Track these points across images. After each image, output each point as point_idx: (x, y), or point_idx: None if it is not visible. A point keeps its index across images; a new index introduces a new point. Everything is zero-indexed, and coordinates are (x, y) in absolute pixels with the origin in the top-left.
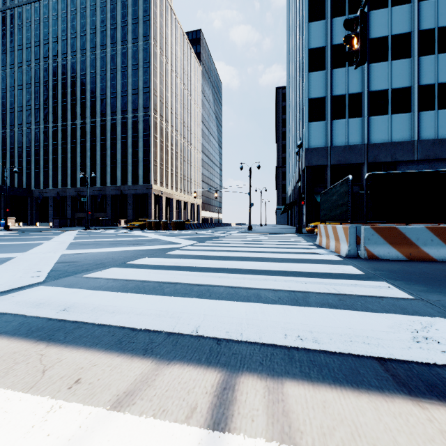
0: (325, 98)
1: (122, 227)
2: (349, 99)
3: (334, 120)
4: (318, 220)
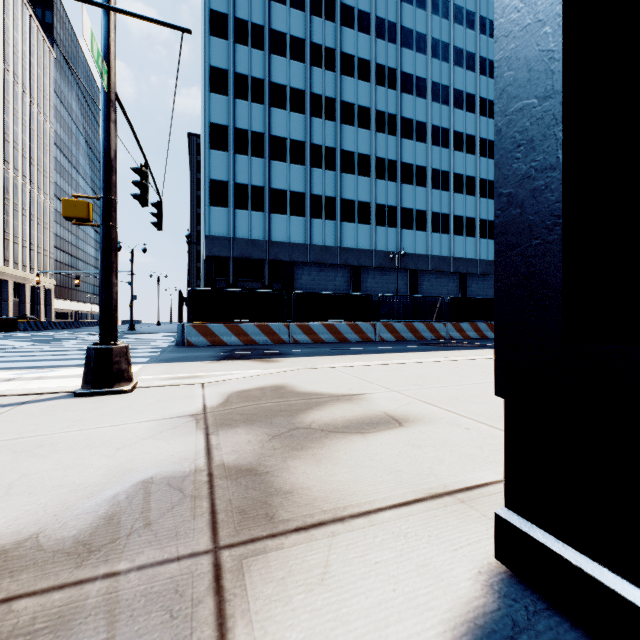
0: (228, 183)
1: None
2: (252, 190)
3: (238, 209)
4: None
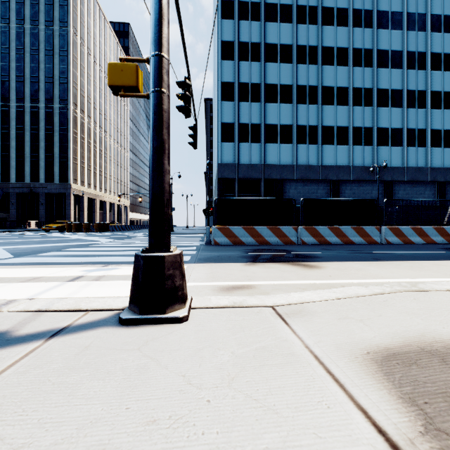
0: (234, 124)
1: (35, 229)
2: (251, 127)
3: (241, 143)
4: None
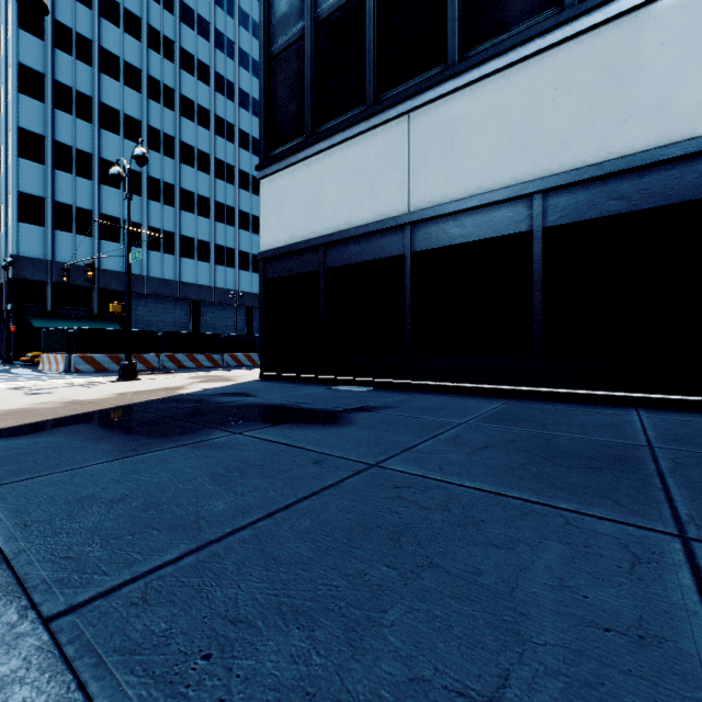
0: (44, 200)
1: None
2: (77, 212)
3: (58, 230)
4: (35, 349)
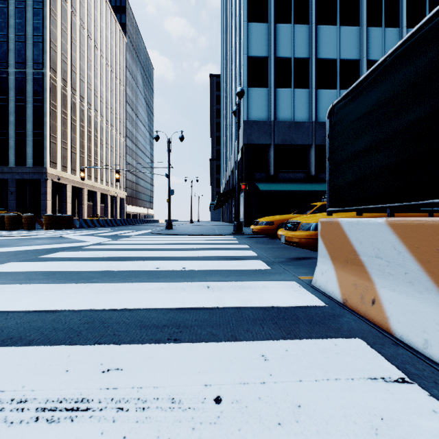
0: (267, 59)
1: None
2: (295, 64)
3: (278, 88)
4: (259, 215)
